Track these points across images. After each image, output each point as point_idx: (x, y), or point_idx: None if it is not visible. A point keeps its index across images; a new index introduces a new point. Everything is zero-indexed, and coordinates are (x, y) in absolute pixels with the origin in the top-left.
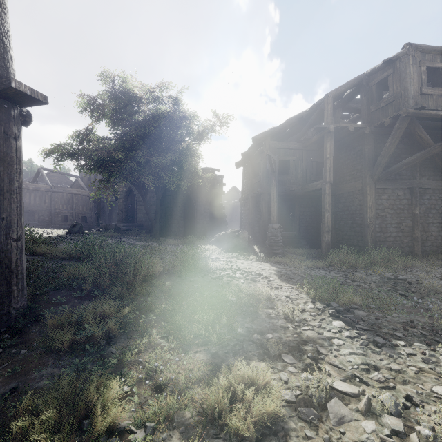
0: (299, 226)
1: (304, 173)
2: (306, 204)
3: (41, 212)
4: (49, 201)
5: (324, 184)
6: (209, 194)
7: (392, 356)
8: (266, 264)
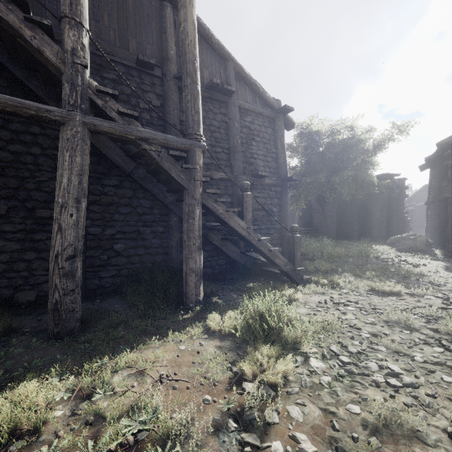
0: None
1: None
2: None
3: None
4: None
5: None
6: (387, 199)
7: None
8: (438, 262)
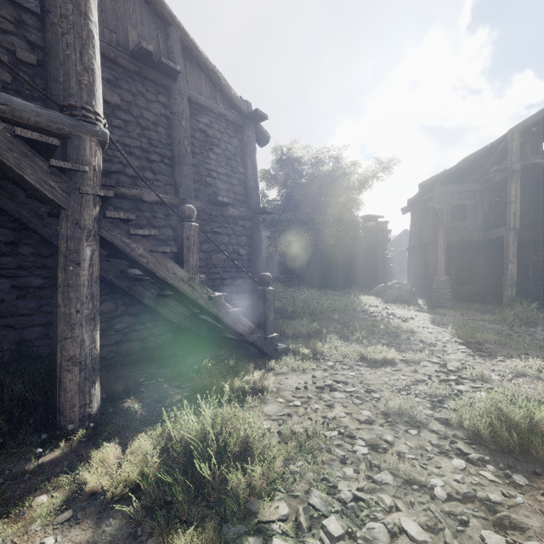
0: (484, 279)
1: (486, 217)
2: (495, 253)
3: None
4: None
5: (506, 231)
6: (371, 243)
7: (485, 360)
8: (423, 313)
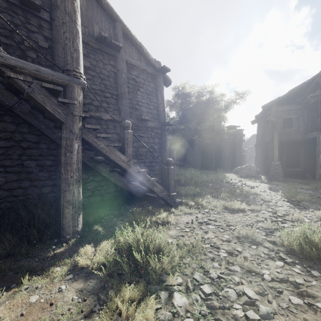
0: (304, 163)
1: (305, 125)
2: (311, 147)
3: None
4: None
5: (318, 134)
6: (232, 142)
7: (301, 210)
8: (264, 184)
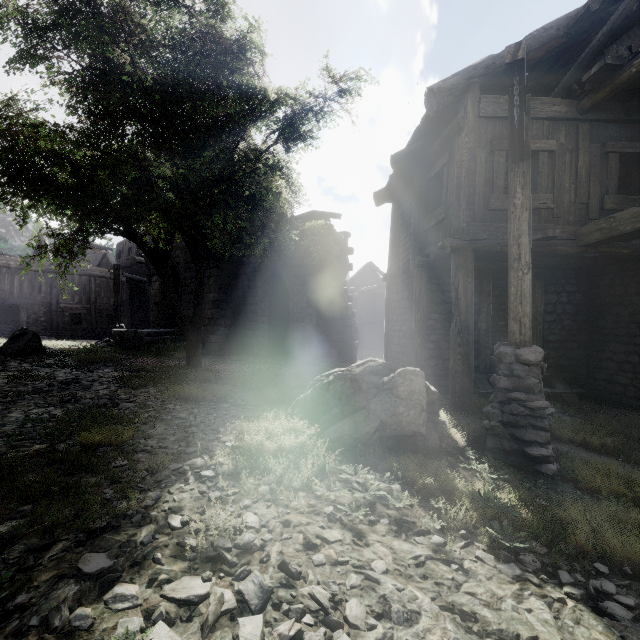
0: (542, 340)
1: (581, 187)
2: (561, 284)
3: (33, 307)
4: (47, 288)
5: None
6: (318, 267)
7: None
8: None
